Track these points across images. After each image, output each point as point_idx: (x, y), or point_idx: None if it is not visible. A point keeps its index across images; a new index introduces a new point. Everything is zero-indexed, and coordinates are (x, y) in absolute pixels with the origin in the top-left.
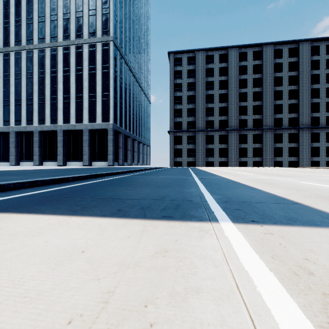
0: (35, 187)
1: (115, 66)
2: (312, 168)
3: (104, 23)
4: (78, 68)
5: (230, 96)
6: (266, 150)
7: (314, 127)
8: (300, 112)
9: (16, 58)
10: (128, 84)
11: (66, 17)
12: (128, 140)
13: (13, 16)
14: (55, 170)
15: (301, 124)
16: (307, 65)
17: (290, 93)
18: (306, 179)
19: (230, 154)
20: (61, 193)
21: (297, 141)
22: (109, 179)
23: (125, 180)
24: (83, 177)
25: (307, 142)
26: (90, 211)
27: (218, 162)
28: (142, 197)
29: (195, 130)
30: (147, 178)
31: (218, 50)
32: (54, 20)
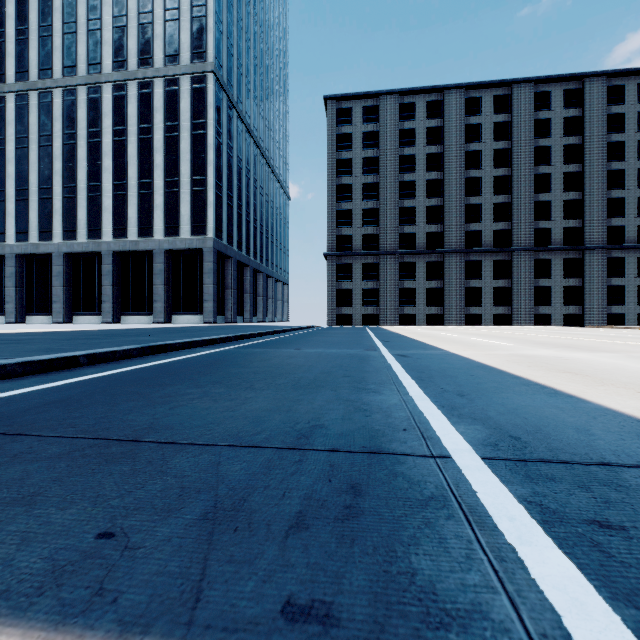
0: None
1: (218, 122)
2: (616, 328)
3: (196, 37)
4: (144, 127)
5: (447, 186)
6: (518, 292)
7: (615, 247)
8: (587, 217)
9: (18, 106)
10: (244, 160)
11: (118, 24)
12: (244, 271)
13: (11, 21)
14: (78, 335)
15: (588, 240)
16: (599, 124)
17: (566, 180)
18: None
19: (447, 300)
20: (4, 412)
21: (581, 274)
22: (183, 359)
23: (218, 362)
24: (119, 354)
25: (599, 276)
26: None
27: (424, 316)
28: (237, 436)
29: (378, 253)
30: (274, 356)
31: (423, 93)
32: (96, 30)
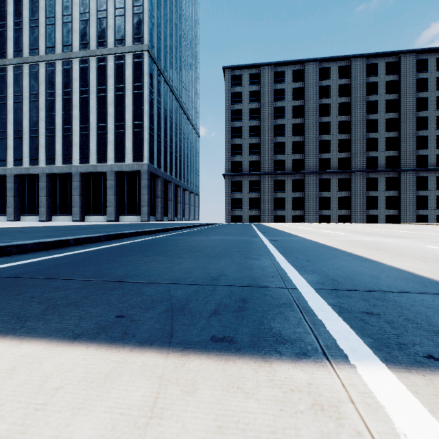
0: (4, 256)
1: (151, 85)
2: (420, 224)
3: (136, 27)
4: (101, 88)
5: (306, 127)
6: (355, 200)
7: (421, 169)
8: (402, 149)
9: (15, 74)
10: (169, 110)
11: (83, 19)
12: (169, 186)
13: (11, 16)
14: (61, 228)
15: (403, 164)
16: (411, 85)
17: (388, 123)
18: (431, 241)
19: (306, 205)
20: (37, 268)
21: (398, 187)
22: (134, 242)
23: (157, 244)
24: (93, 239)
25: (411, 189)
26: (55, 320)
27: (291, 217)
28: (176, 279)
29: (259, 173)
30: (191, 240)
31: (291, 64)
32: (68, 22)
